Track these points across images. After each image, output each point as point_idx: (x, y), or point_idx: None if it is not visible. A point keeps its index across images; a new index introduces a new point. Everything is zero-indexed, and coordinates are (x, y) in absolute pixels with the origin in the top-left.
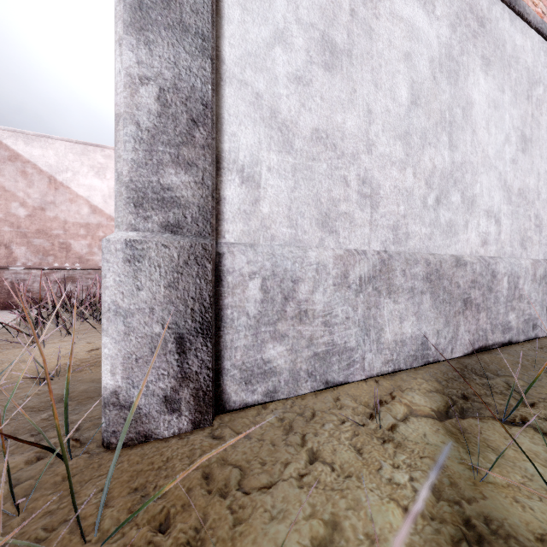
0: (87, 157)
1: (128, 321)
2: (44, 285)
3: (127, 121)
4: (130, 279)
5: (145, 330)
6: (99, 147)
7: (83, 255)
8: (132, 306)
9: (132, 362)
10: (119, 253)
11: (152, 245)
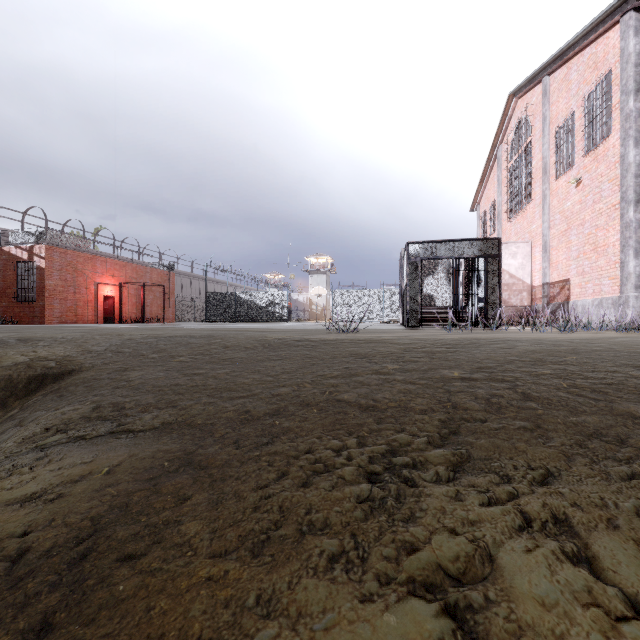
0: (507, 250)
1: (635, 309)
2: (511, 313)
3: (633, 274)
4: (635, 302)
5: (638, 310)
6: (513, 243)
7: (505, 299)
8: (636, 306)
9: (636, 316)
10: (633, 297)
11: (639, 296)
